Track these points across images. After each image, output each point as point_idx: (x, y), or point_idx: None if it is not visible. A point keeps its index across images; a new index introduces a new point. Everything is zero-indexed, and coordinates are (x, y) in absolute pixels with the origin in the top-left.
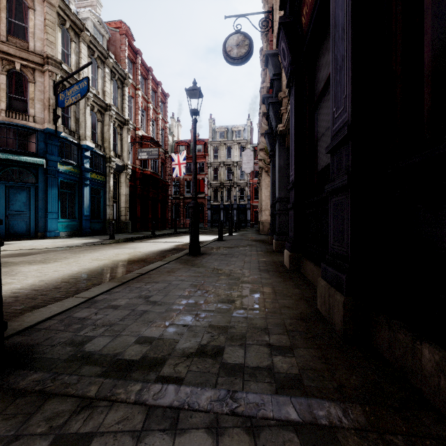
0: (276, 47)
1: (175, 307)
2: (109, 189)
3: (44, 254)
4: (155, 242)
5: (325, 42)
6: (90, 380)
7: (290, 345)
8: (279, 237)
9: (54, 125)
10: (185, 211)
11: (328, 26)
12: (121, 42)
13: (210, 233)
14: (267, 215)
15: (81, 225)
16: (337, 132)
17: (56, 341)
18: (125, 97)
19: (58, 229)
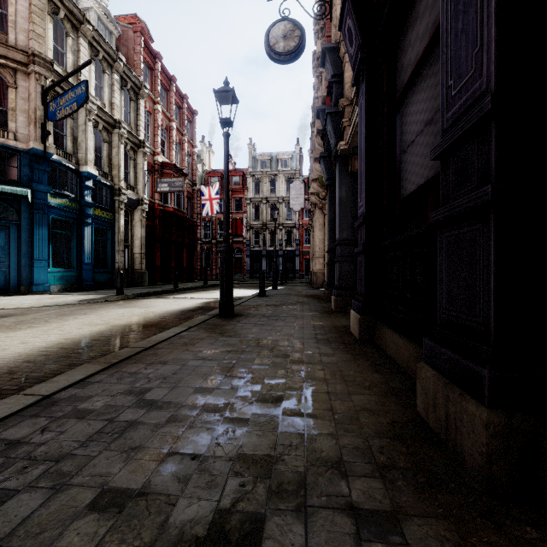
0: (338, 28)
1: (183, 413)
2: (118, 230)
3: (20, 315)
4: (176, 299)
5: (414, 8)
6: None
7: (391, 509)
8: (340, 293)
9: (42, 145)
10: (218, 259)
11: None
12: (135, 41)
13: (250, 286)
14: (322, 264)
15: (81, 276)
16: (458, 119)
17: None
18: (139, 112)
19: (49, 282)
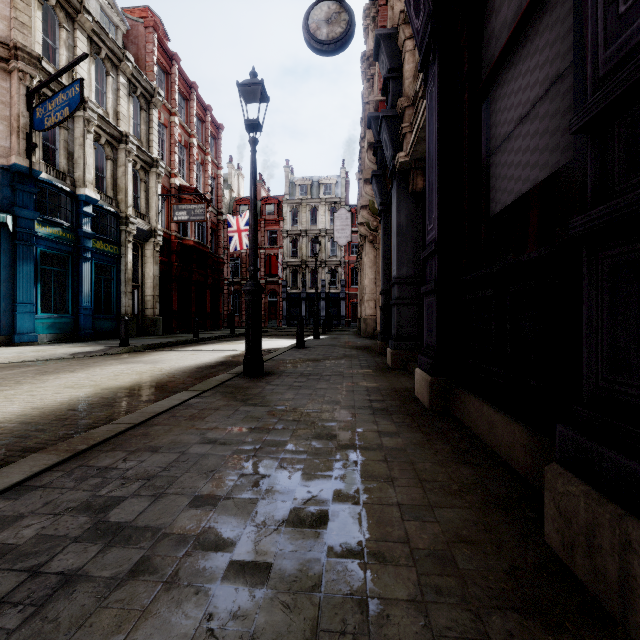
0: None
1: (163, 553)
2: (125, 267)
3: None
4: (194, 351)
5: None
6: None
7: None
8: (399, 344)
9: (27, 160)
10: None
11: None
12: (147, 38)
13: (286, 335)
14: (373, 308)
15: (78, 323)
16: (635, 49)
17: None
18: (152, 124)
19: (37, 330)
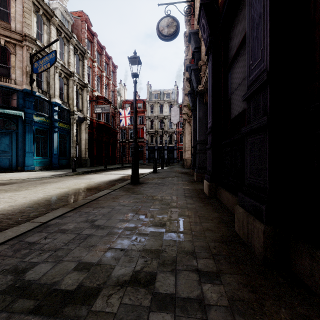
0: (197, 23)
1: (115, 231)
2: (72, 135)
3: (19, 183)
4: (106, 174)
5: (237, 16)
6: (19, 318)
7: (216, 271)
8: (199, 171)
9: (30, 87)
10: (129, 151)
11: (240, 2)
12: (82, 26)
13: (148, 167)
14: (189, 154)
15: (52, 161)
16: (254, 81)
17: (0, 269)
18: (84, 67)
19: (34, 164)
